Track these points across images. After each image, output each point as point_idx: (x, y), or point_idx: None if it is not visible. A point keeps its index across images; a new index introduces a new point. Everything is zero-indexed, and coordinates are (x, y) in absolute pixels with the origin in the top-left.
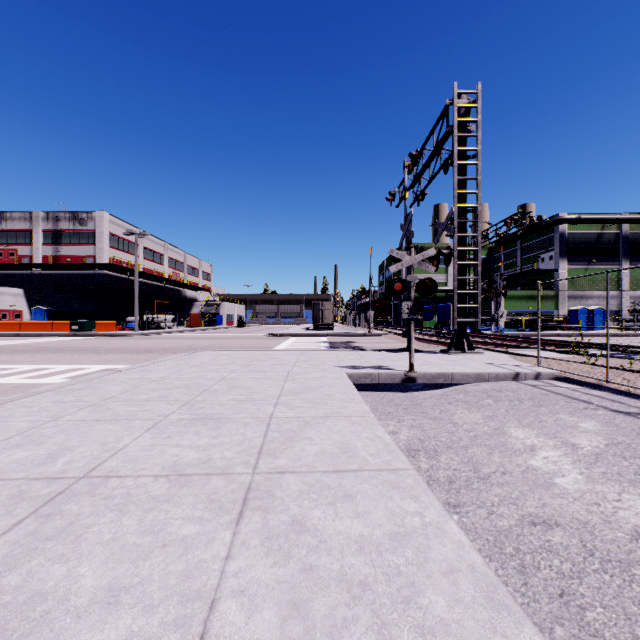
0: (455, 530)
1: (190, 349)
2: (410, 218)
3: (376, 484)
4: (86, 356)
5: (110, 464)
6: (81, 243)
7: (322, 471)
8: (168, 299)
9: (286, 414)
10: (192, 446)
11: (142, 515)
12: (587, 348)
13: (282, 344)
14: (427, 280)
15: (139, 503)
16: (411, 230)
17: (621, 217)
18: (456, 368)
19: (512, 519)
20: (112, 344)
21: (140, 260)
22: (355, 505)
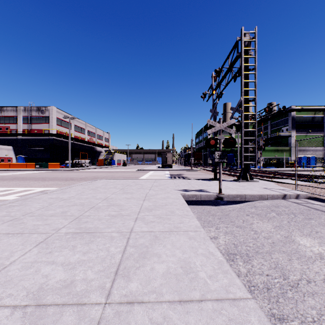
0: None
1: (95, 178)
2: (216, 105)
3: None
4: (37, 182)
5: None
6: (42, 123)
7: (168, 301)
8: (87, 151)
9: (142, 228)
10: (64, 263)
11: None
12: (316, 178)
13: (145, 175)
14: (230, 138)
15: None
16: (217, 111)
17: (324, 108)
18: (246, 191)
19: None
20: (54, 175)
21: (72, 131)
22: None
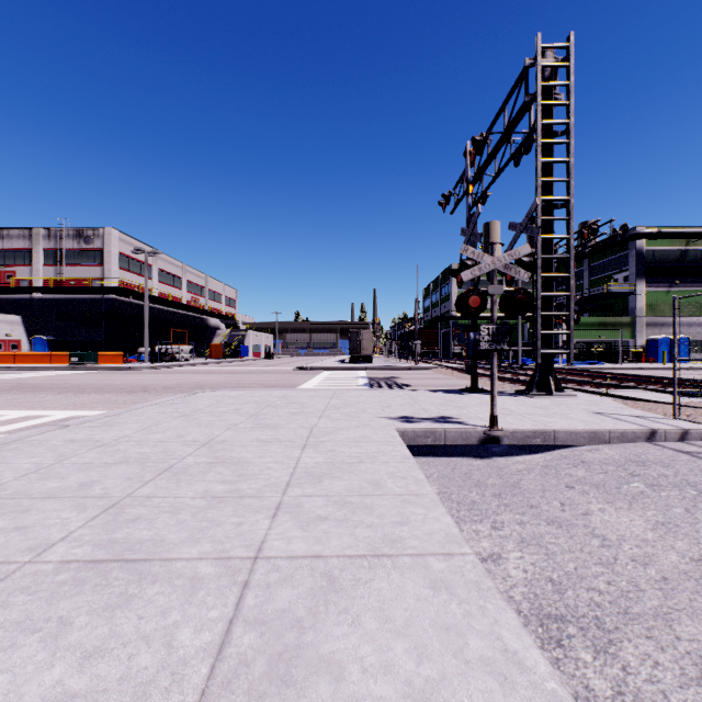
0: None
1: (197, 387)
2: (476, 217)
3: None
4: (62, 397)
5: None
6: (86, 264)
7: None
8: (186, 327)
9: (290, 545)
10: None
11: None
12: None
13: (311, 380)
14: (519, 291)
15: None
16: (478, 233)
17: None
18: (556, 421)
19: None
20: (108, 380)
21: (154, 283)
22: None
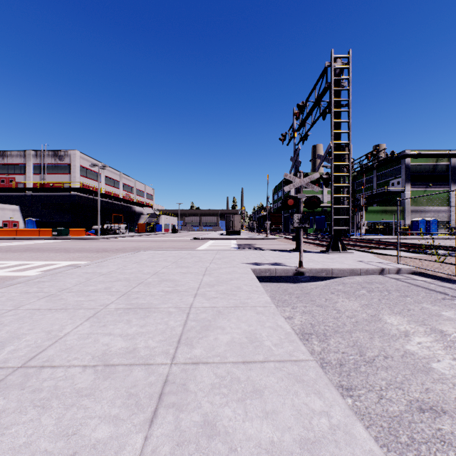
0: (364, 436)
1: (136, 249)
2: (298, 152)
3: (281, 377)
4: (59, 254)
5: (48, 353)
6: (60, 173)
7: (232, 362)
8: (122, 213)
9: (203, 304)
10: (122, 335)
11: (62, 413)
12: (431, 249)
13: (203, 245)
14: (313, 197)
15: (62, 398)
16: (299, 161)
17: (450, 153)
18: (335, 265)
19: (401, 404)
20: (80, 245)
21: (102, 185)
22: (263, 402)
